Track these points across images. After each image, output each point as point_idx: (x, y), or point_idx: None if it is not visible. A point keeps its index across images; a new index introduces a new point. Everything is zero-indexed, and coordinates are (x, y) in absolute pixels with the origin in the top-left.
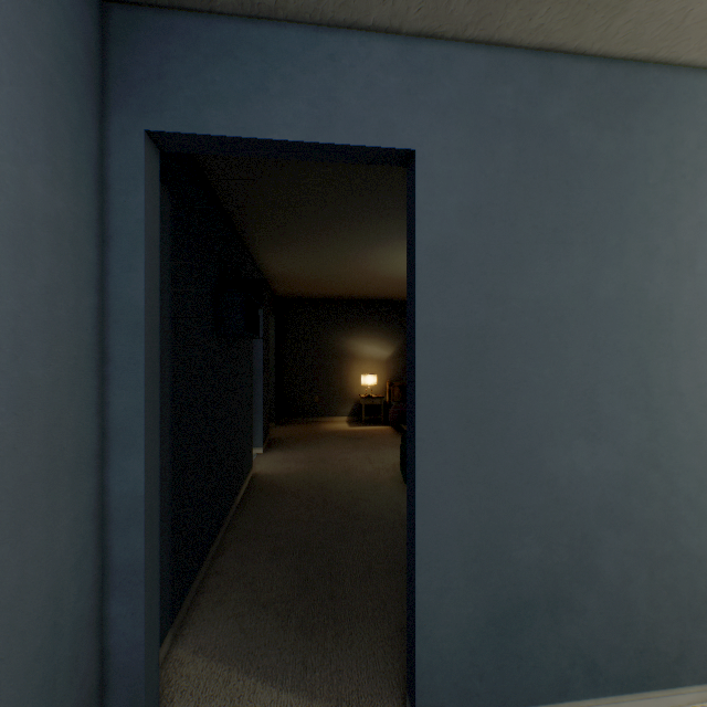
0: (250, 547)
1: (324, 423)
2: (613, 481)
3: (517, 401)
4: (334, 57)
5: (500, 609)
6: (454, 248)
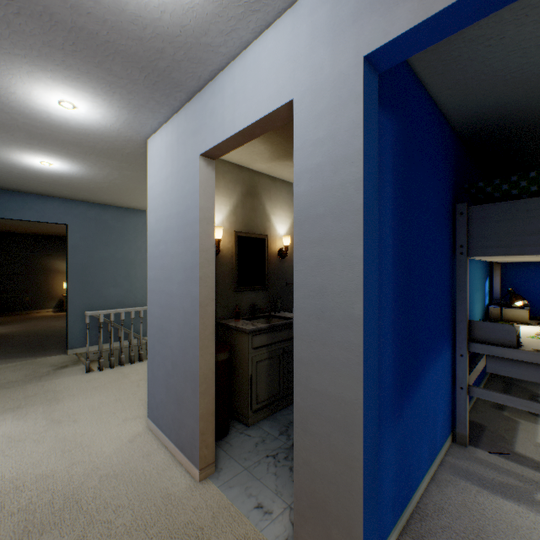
0: None
1: (34, 313)
2: (121, 296)
3: (96, 279)
4: (45, 202)
5: (92, 324)
6: (79, 246)
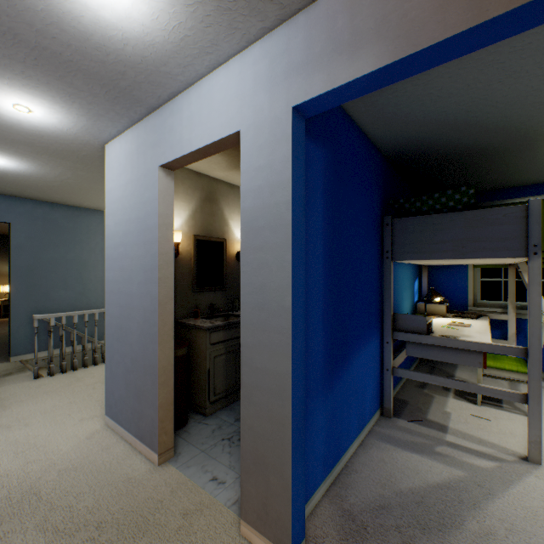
0: None
1: None
2: (73, 299)
3: (44, 282)
4: None
5: (39, 329)
6: (24, 246)
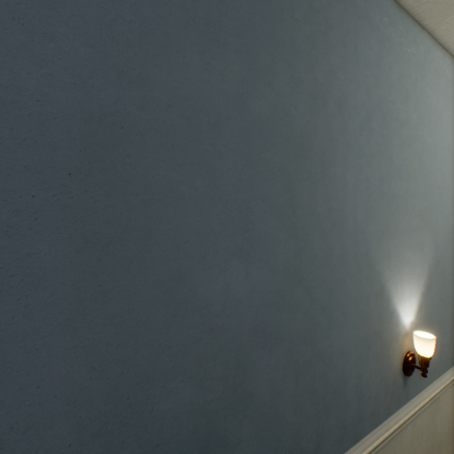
0: None
1: None
2: (266, 299)
3: (162, 216)
4: None
5: None
6: None
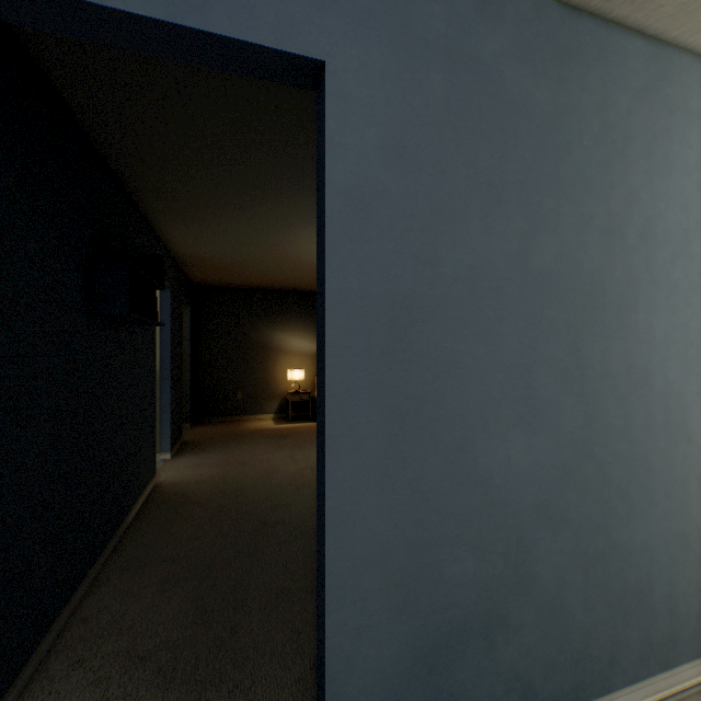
0: (136, 578)
1: (247, 422)
2: (549, 475)
3: (449, 387)
4: None
5: (430, 640)
6: (374, 194)
